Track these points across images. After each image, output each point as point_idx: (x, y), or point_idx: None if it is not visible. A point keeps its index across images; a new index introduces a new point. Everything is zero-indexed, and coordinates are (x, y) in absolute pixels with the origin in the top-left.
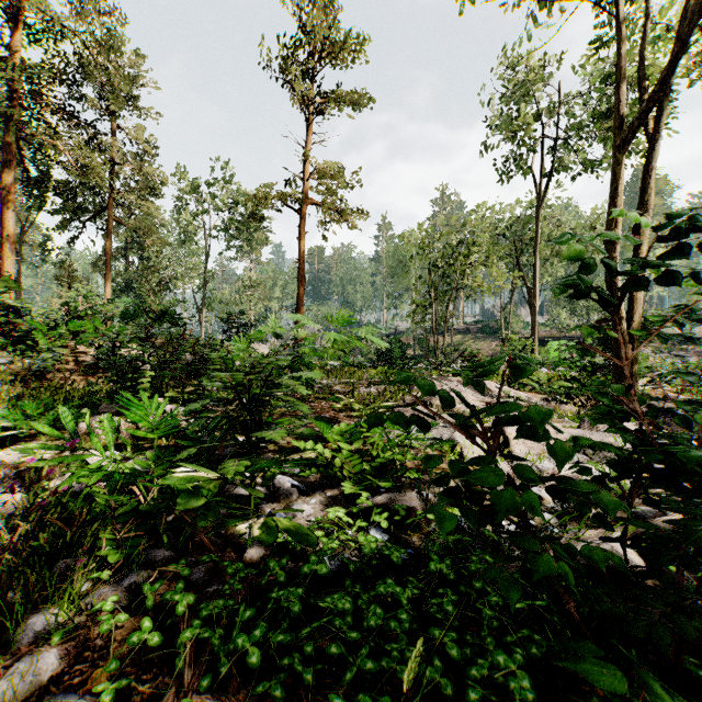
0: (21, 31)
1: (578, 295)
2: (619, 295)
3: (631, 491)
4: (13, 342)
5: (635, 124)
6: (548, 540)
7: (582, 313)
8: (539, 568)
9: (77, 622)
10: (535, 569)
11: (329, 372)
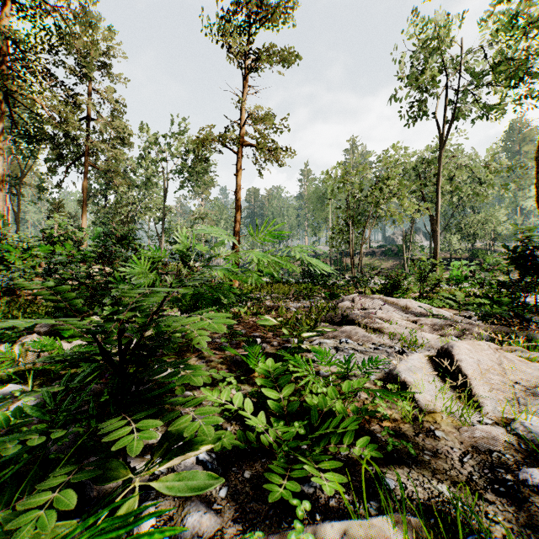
0: (7, 6)
1: None
2: None
3: None
4: None
5: None
6: None
7: (470, 238)
8: None
9: None
10: None
11: (261, 288)
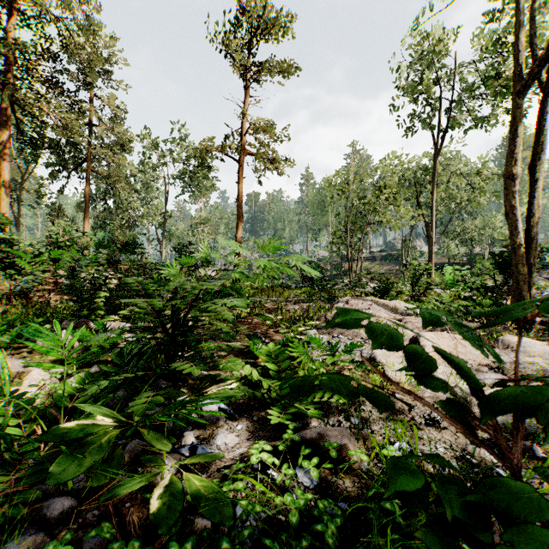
0: (14, 16)
1: None
2: (518, 225)
3: None
4: (4, 267)
5: (535, 70)
6: None
7: (468, 243)
8: None
9: None
10: None
11: (262, 292)
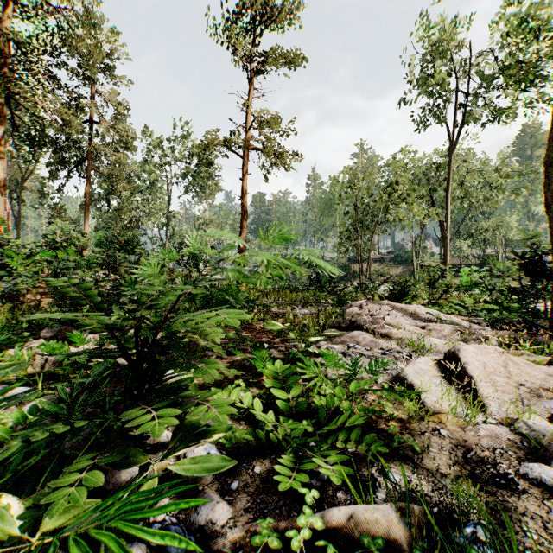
0: (9, 7)
1: None
2: None
3: None
4: None
5: None
6: None
7: (481, 244)
8: None
9: None
10: None
11: (268, 294)
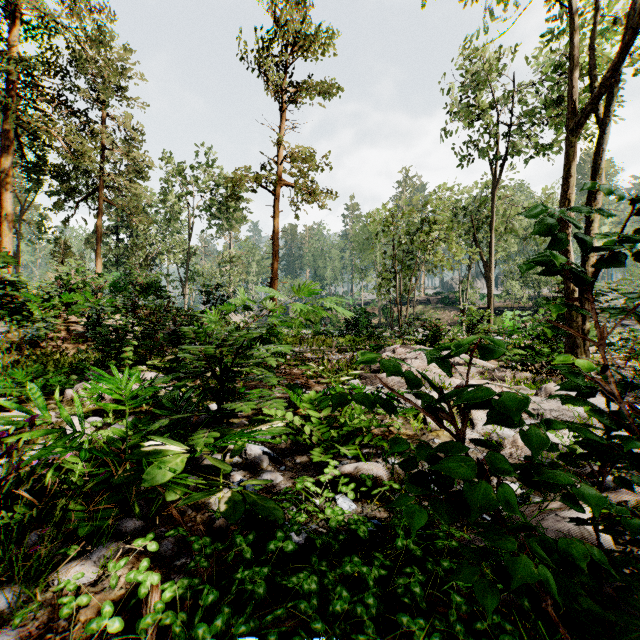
0: (18, 27)
1: (553, 272)
2: None
3: (601, 471)
4: (10, 313)
5: (587, 109)
6: (523, 530)
7: (534, 285)
8: (519, 573)
9: (42, 599)
10: (516, 574)
11: (301, 340)
